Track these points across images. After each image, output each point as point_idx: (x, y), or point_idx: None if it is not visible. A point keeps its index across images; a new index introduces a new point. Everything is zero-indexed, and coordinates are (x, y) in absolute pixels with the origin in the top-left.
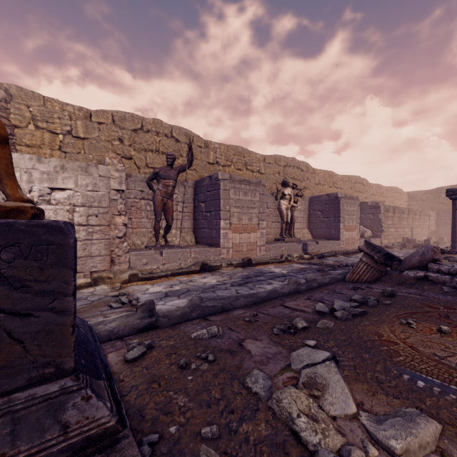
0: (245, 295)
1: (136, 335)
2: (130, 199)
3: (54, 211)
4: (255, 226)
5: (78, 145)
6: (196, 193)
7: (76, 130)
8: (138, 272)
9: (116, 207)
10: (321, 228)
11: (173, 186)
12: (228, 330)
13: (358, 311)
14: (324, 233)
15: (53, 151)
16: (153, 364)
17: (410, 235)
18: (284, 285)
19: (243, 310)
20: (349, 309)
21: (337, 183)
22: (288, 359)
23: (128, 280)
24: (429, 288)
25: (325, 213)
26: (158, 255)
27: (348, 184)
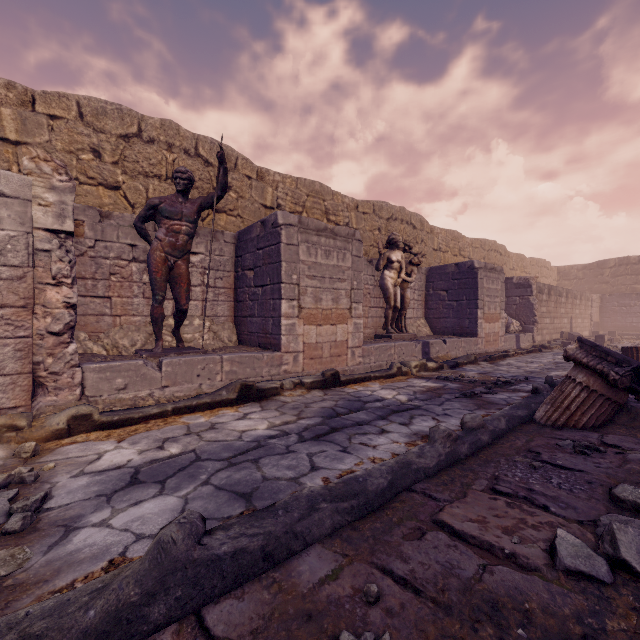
0: (333, 488)
1: None
2: (108, 260)
3: None
4: (345, 313)
5: (5, 154)
6: (238, 253)
7: None
8: (93, 410)
9: (49, 267)
10: (447, 317)
11: (189, 233)
12: None
13: None
14: (451, 325)
15: None
16: None
17: (569, 328)
18: (414, 435)
19: (329, 558)
20: None
21: (464, 250)
22: None
23: (67, 431)
24: None
25: (454, 293)
26: (153, 369)
27: (480, 252)
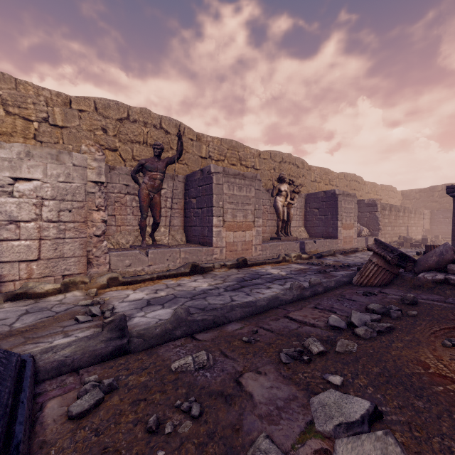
0: (241, 304)
1: (98, 366)
2: (113, 194)
3: (17, 205)
4: (251, 224)
5: (56, 134)
6: (186, 188)
7: (53, 117)
8: (119, 275)
9: (94, 201)
10: (318, 226)
11: (161, 179)
12: (221, 356)
13: (384, 327)
14: (321, 231)
15: (27, 139)
16: (109, 423)
17: (406, 233)
18: (285, 289)
19: (239, 325)
20: (372, 324)
21: (333, 181)
22: (307, 410)
23: (107, 285)
24: (452, 293)
25: (323, 210)
26: (144, 255)
27: (344, 182)
